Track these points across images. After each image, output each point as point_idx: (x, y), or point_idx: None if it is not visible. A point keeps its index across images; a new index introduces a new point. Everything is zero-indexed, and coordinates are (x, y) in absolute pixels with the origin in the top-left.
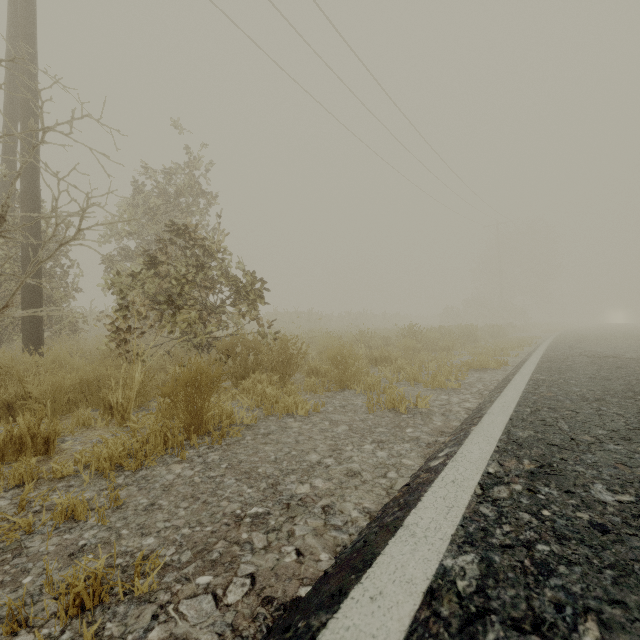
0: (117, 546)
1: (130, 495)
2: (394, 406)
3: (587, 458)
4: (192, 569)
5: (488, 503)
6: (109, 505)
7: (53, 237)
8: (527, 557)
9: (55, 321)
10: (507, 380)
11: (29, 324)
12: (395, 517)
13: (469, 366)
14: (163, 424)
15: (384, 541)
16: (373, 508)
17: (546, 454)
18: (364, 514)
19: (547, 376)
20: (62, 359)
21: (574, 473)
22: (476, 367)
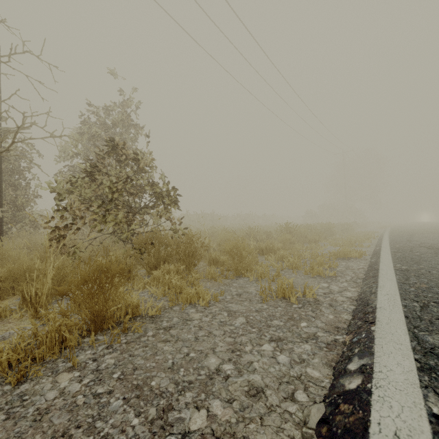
0: None
1: None
2: (284, 295)
3: None
4: None
5: None
6: None
7: None
8: None
9: (19, 220)
10: (374, 269)
11: None
12: None
13: (336, 255)
14: (61, 324)
15: None
16: None
17: None
18: None
19: (408, 266)
20: (4, 252)
21: None
22: (341, 256)
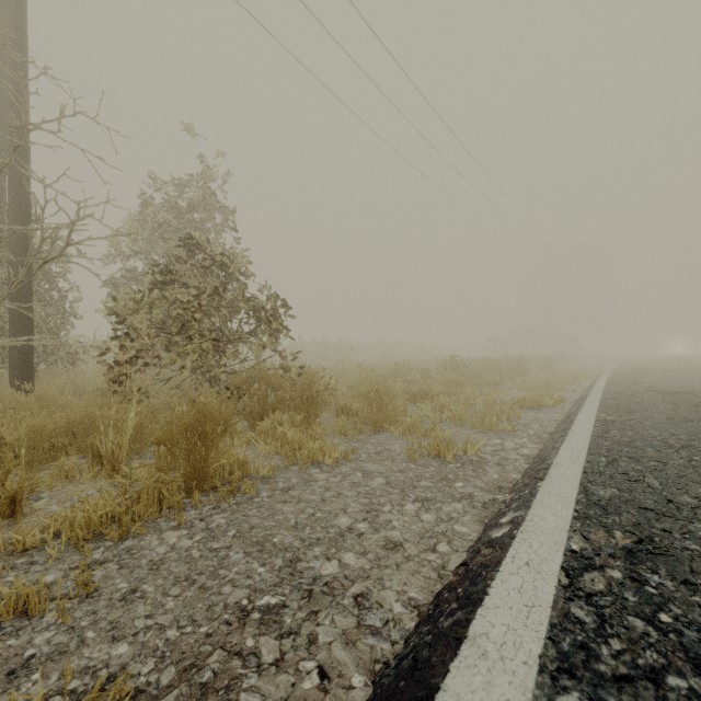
0: (76, 658)
1: (107, 576)
2: (439, 453)
3: (697, 529)
4: (173, 699)
5: (581, 600)
6: (77, 592)
7: (39, 254)
8: (658, 700)
9: (51, 352)
10: (569, 421)
11: (17, 355)
12: (455, 621)
13: (521, 403)
14: (158, 479)
15: (443, 664)
16: (422, 599)
17: (641, 523)
18: (410, 609)
19: (616, 416)
20: (50, 396)
21: (686, 552)
22: (529, 404)
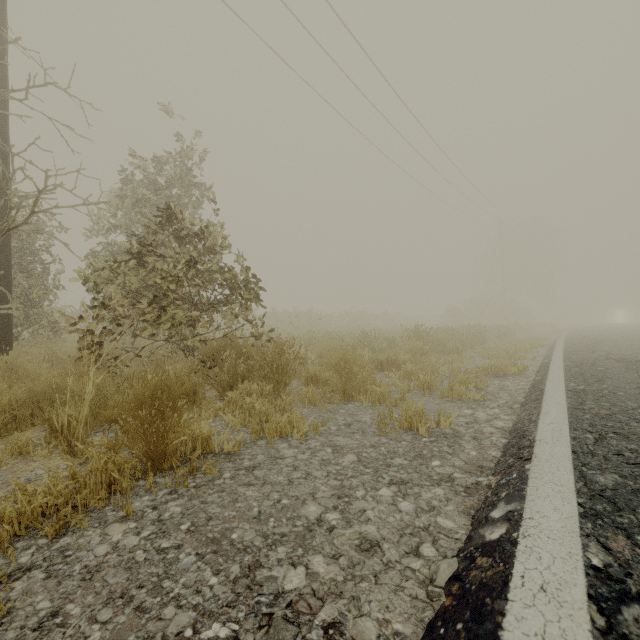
0: None
1: (27, 591)
2: (411, 425)
3: None
4: None
5: None
6: None
7: (6, 222)
8: None
9: (33, 321)
10: (538, 390)
11: None
12: None
13: (486, 371)
14: (108, 461)
15: None
16: (410, 634)
17: None
18: None
19: (585, 385)
20: (18, 366)
21: None
22: (494, 372)
